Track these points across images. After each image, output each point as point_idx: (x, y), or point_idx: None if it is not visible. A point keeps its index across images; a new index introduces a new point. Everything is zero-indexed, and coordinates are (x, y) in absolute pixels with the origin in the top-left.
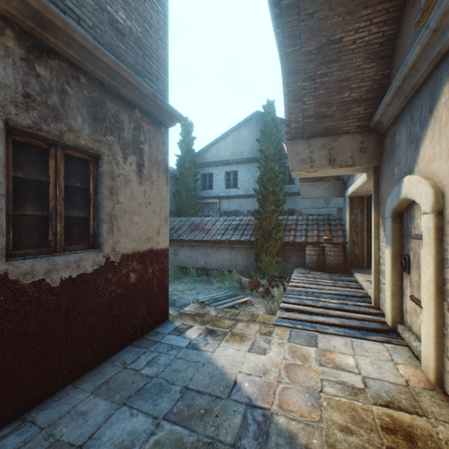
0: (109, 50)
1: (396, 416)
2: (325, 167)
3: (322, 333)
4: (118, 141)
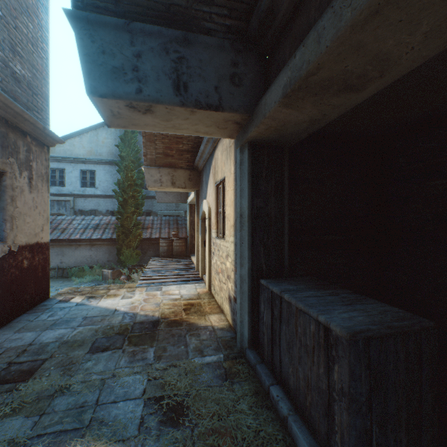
0: (11, 95)
1: (190, 301)
2: (170, 187)
3: (165, 285)
4: (17, 161)
